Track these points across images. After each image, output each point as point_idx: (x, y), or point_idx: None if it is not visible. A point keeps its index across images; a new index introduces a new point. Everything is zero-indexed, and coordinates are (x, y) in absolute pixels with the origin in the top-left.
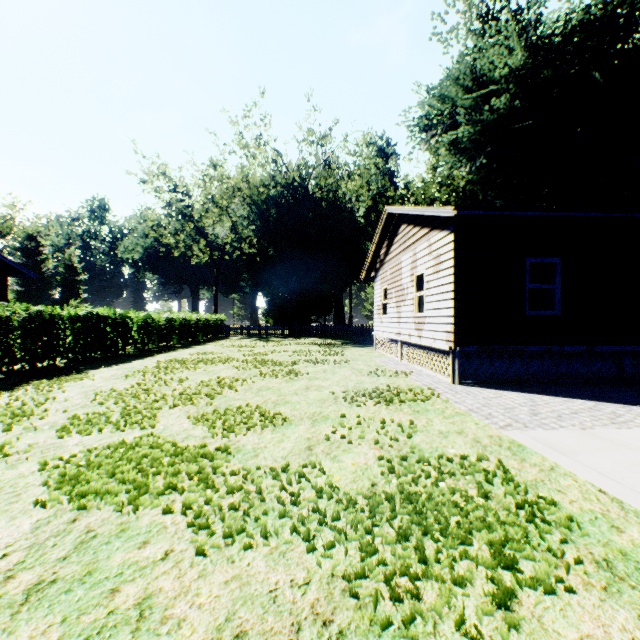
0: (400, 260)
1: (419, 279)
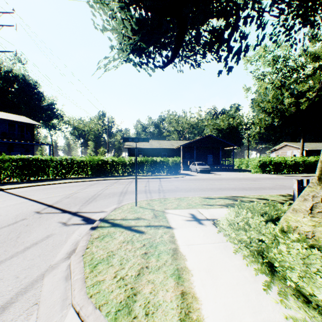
0: (286, 151)
1: (293, 155)
